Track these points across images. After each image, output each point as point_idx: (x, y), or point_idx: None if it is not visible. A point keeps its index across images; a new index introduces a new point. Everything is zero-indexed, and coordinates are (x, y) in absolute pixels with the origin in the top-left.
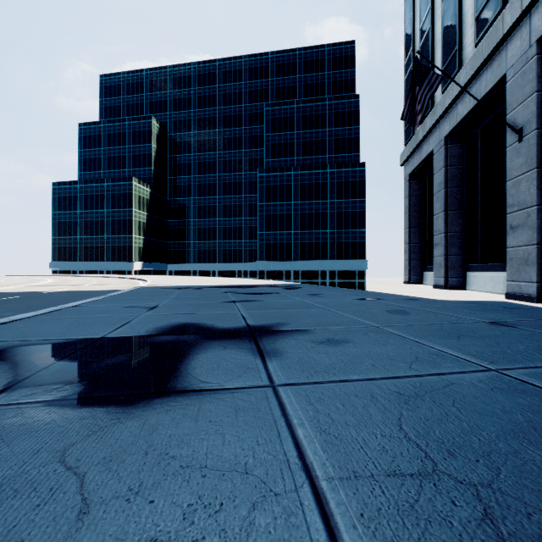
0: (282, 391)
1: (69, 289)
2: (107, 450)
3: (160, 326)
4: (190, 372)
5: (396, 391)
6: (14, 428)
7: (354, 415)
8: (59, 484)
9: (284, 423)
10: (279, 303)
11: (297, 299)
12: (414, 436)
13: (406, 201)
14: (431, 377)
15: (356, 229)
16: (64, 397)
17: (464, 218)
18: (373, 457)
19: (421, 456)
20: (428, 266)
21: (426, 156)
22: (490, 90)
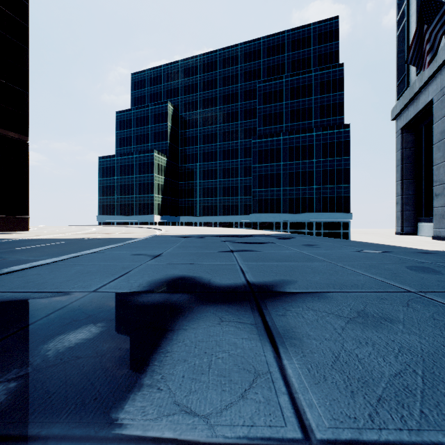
0: None
1: (102, 236)
2: None
3: (155, 279)
4: (165, 374)
5: None
6: None
7: None
8: None
9: None
10: (276, 254)
11: (294, 249)
12: None
13: (399, 153)
14: None
15: (340, 185)
16: None
17: None
18: None
19: None
20: (425, 217)
21: (423, 106)
22: None
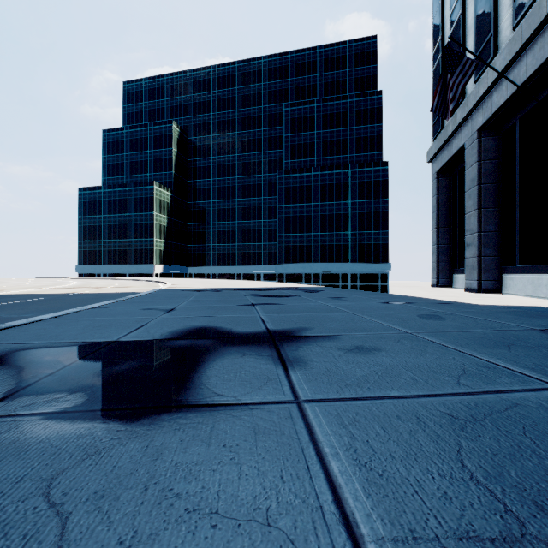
0: (309, 409)
1: (91, 291)
2: (101, 481)
3: (176, 329)
4: (204, 382)
5: (447, 413)
6: (2, 447)
7: (399, 444)
8: (35, 530)
9: (314, 451)
10: (300, 306)
11: (319, 302)
12: (483, 478)
13: (434, 199)
14: (487, 395)
15: (378, 231)
16: (64, 409)
17: (500, 216)
18: (433, 508)
19: (499, 509)
20: (459, 268)
21: (456, 151)
22: (531, 75)
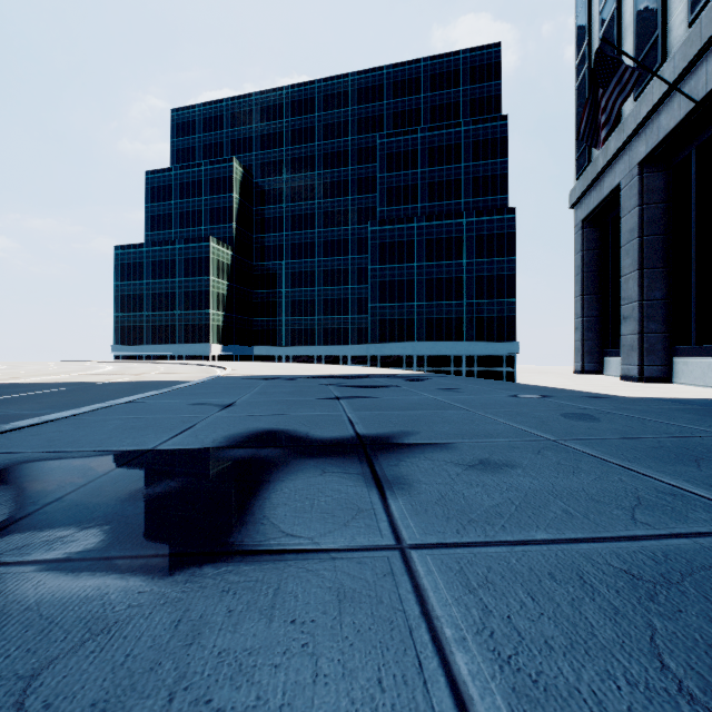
0: (417, 560)
1: (129, 379)
2: (104, 683)
3: (233, 433)
4: (267, 514)
5: (625, 570)
6: None
7: (558, 624)
8: None
9: (428, 635)
10: (400, 401)
11: (426, 395)
12: (700, 691)
13: (579, 257)
14: (679, 540)
15: (503, 299)
16: (68, 555)
17: (669, 278)
18: None
19: None
20: (612, 349)
21: (609, 192)
22: None
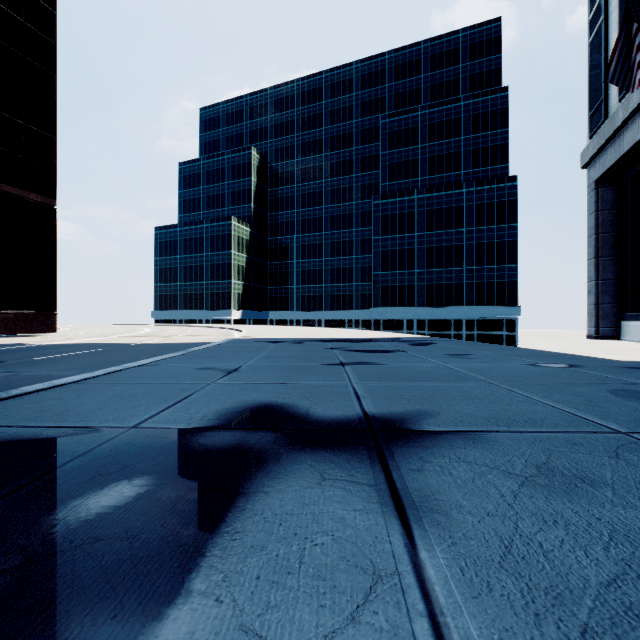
0: None
1: (158, 340)
2: None
3: (227, 407)
4: (230, 572)
5: None
6: None
7: None
8: None
9: None
10: (408, 369)
11: (435, 362)
12: None
13: (592, 218)
14: None
15: (503, 265)
16: None
17: None
18: None
19: None
20: (632, 313)
21: (630, 147)
22: None
